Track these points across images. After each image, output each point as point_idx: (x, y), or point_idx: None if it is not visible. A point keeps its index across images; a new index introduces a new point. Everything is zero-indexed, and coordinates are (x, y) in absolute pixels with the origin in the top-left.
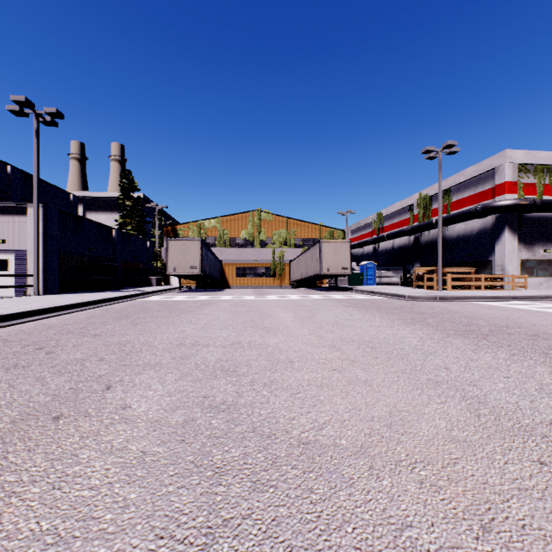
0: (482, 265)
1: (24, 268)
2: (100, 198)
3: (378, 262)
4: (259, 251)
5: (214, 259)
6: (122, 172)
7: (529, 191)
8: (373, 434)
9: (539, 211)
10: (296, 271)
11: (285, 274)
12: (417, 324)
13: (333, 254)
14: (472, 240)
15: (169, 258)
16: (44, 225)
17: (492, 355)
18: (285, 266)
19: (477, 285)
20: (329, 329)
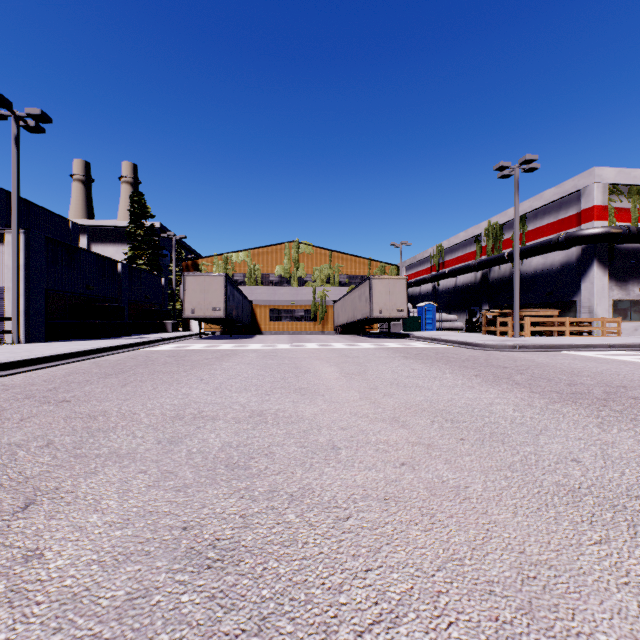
0: (565, 306)
1: (1, 310)
2: (108, 228)
3: (438, 303)
4: (296, 290)
5: (242, 299)
6: (132, 196)
7: (622, 217)
8: (503, 639)
9: (635, 241)
10: (341, 314)
11: (327, 318)
12: (504, 383)
13: (386, 294)
14: (552, 276)
15: (186, 298)
16: (26, 256)
17: (631, 435)
18: (327, 309)
19: (560, 331)
20: (387, 392)
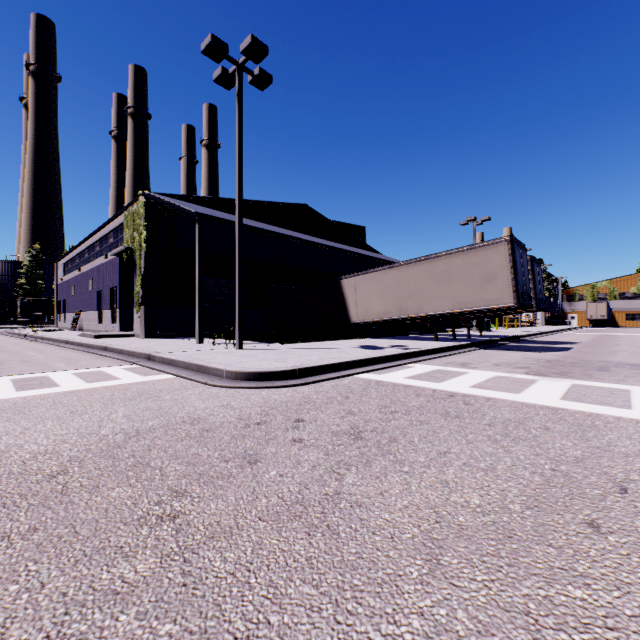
0: None
1: (535, 317)
2: None
3: None
4: None
5: (609, 309)
6: None
7: None
8: None
9: None
10: None
11: None
12: None
13: None
14: None
15: (587, 311)
16: None
17: None
18: None
19: None
20: None
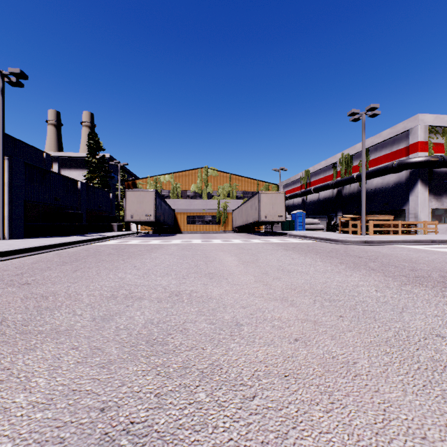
0: (397, 213)
1: None
2: (72, 158)
3: (306, 211)
4: (206, 202)
5: (167, 208)
6: (89, 134)
7: (438, 149)
8: None
9: None
10: (237, 218)
11: (228, 221)
12: (362, 269)
13: (270, 204)
14: (388, 192)
15: (127, 207)
16: (9, 176)
17: None
18: (228, 215)
19: (394, 231)
20: (276, 276)
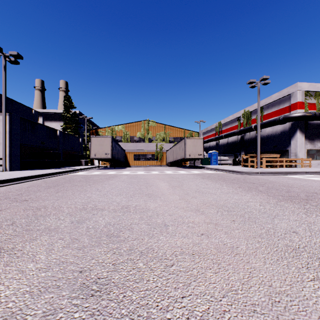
0: (283, 152)
1: None
2: (53, 113)
3: (218, 151)
4: (147, 144)
5: (120, 149)
6: (64, 97)
7: (311, 107)
8: None
9: (318, 120)
10: (170, 156)
11: (163, 158)
12: (253, 191)
13: (192, 146)
14: (276, 137)
15: (91, 148)
16: (10, 126)
17: None
18: (163, 154)
19: (280, 165)
20: (193, 195)
